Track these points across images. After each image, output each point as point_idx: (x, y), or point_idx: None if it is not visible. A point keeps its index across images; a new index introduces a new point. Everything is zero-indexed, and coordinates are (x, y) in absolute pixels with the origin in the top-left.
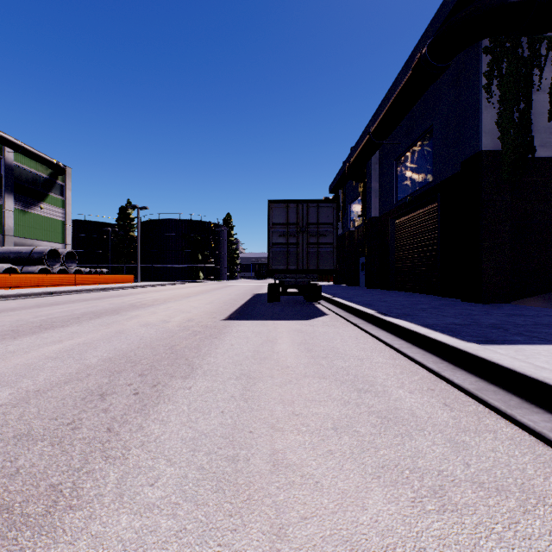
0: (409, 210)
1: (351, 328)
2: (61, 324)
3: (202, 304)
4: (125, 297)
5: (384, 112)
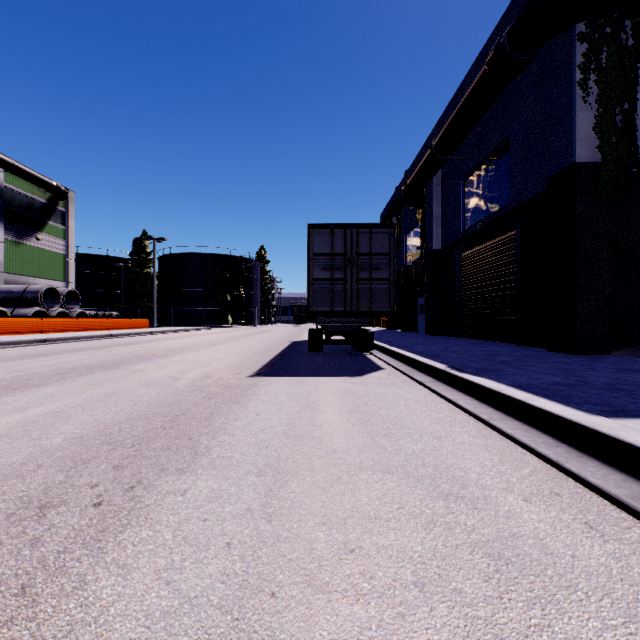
0: (479, 240)
1: (416, 387)
2: (38, 383)
3: (226, 354)
4: (133, 346)
5: (450, 120)
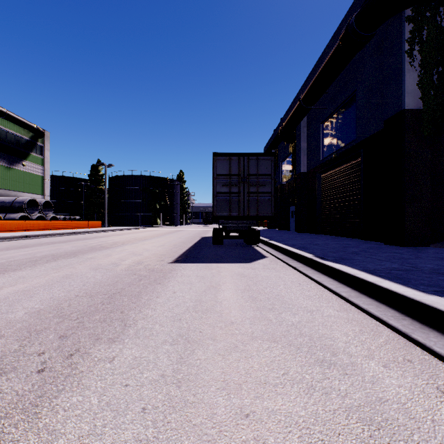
0: (334, 166)
1: (291, 271)
2: (15, 268)
3: (154, 246)
4: (89, 241)
5: (313, 80)
